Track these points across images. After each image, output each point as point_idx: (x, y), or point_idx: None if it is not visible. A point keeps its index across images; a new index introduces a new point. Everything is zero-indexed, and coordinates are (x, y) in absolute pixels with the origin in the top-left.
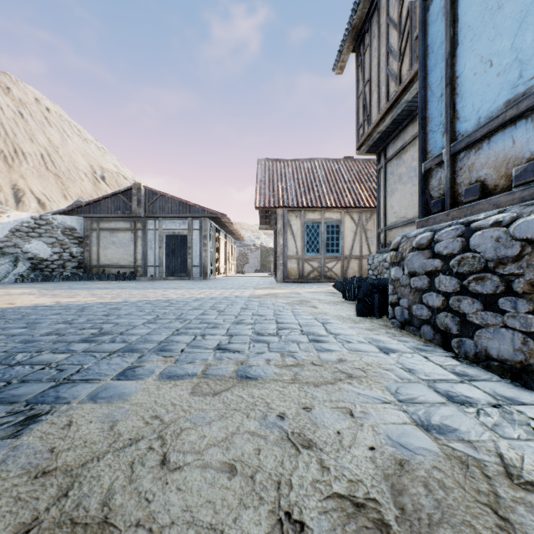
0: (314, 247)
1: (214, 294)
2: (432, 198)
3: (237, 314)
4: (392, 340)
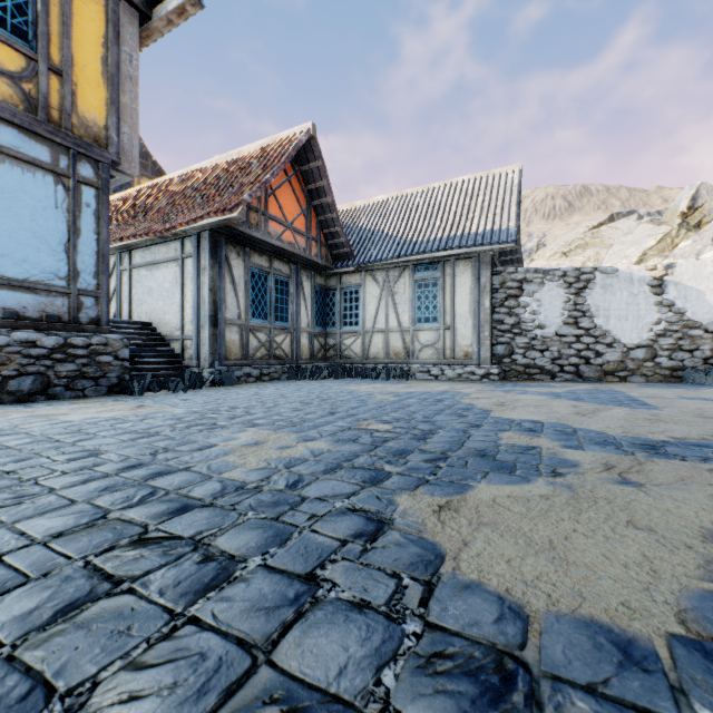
0: None
1: None
2: None
3: None
4: None
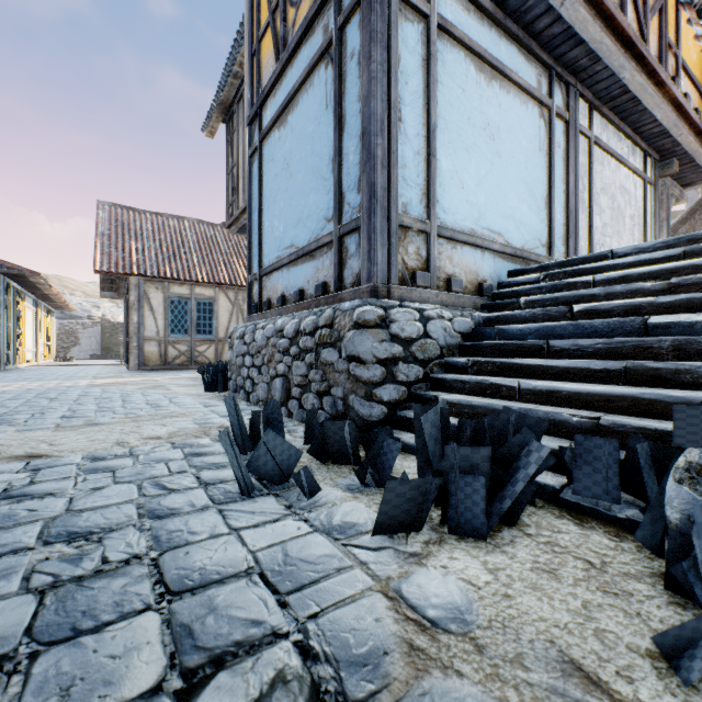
0: (181, 327)
1: (32, 386)
2: (254, 302)
3: (76, 399)
4: (219, 402)
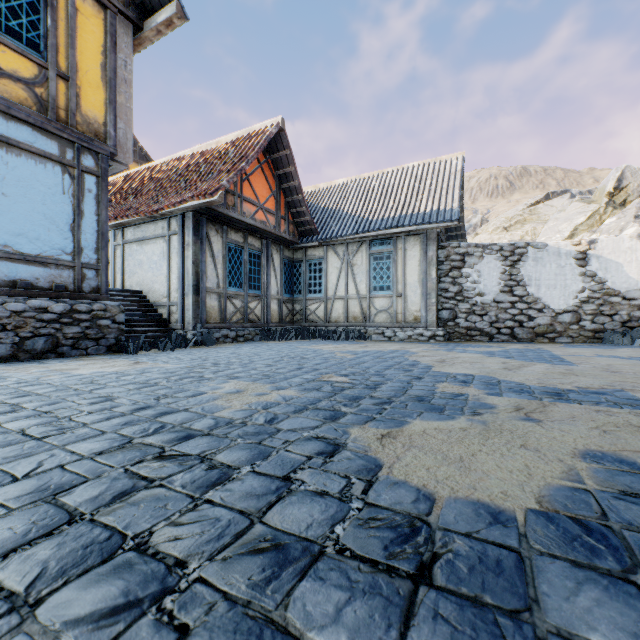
0: None
1: None
2: None
3: None
4: None
